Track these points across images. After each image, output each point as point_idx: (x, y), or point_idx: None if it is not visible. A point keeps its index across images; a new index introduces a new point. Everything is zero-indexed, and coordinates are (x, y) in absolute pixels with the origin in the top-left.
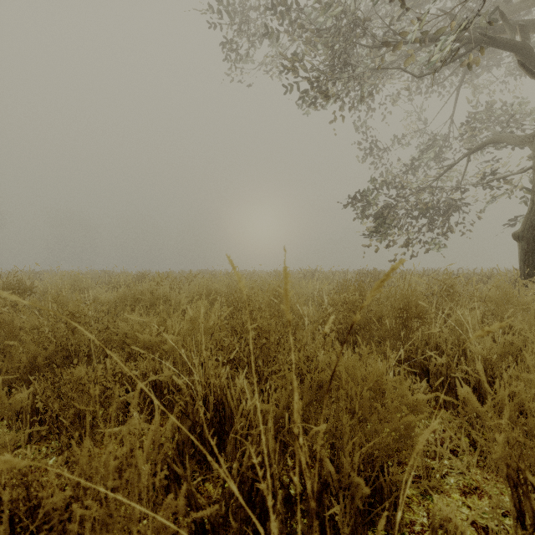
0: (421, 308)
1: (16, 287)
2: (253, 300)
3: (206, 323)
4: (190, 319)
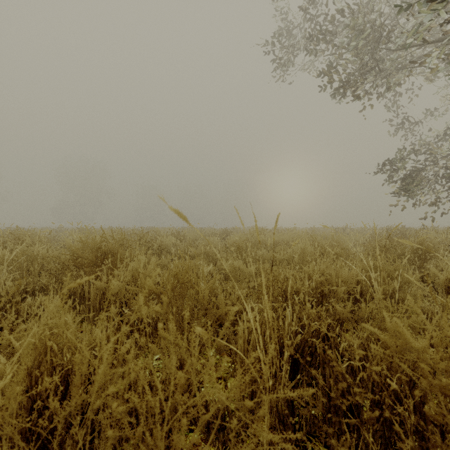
0: (430, 248)
1: (177, 235)
2: (323, 242)
3: (304, 251)
4: (300, 248)
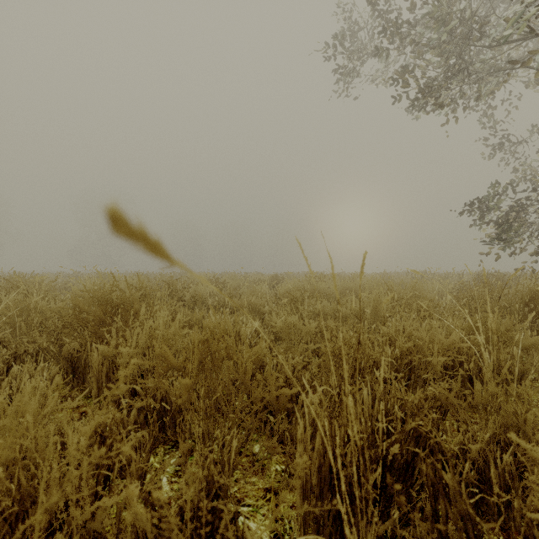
0: None
1: (216, 282)
2: (401, 292)
3: (378, 303)
4: (372, 300)
